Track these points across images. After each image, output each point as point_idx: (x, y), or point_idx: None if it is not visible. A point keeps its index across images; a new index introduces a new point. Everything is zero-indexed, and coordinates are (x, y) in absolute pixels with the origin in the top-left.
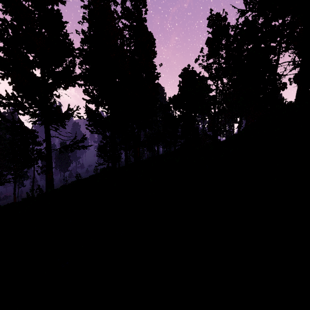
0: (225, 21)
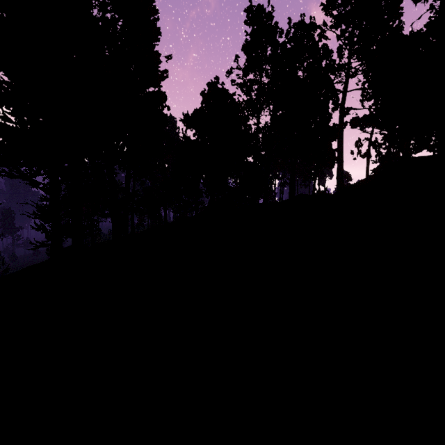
0: (272, 19)
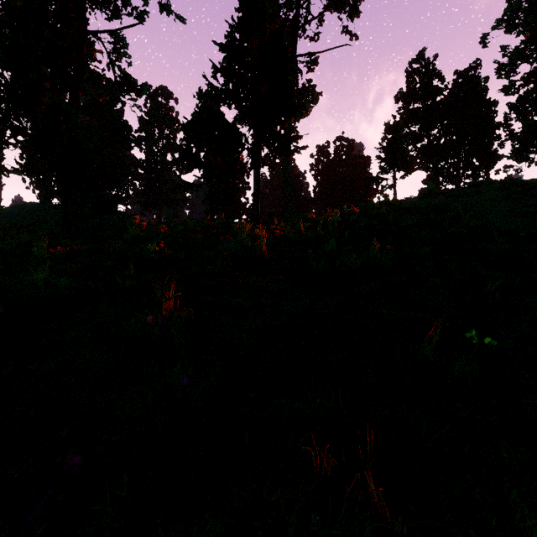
0: None
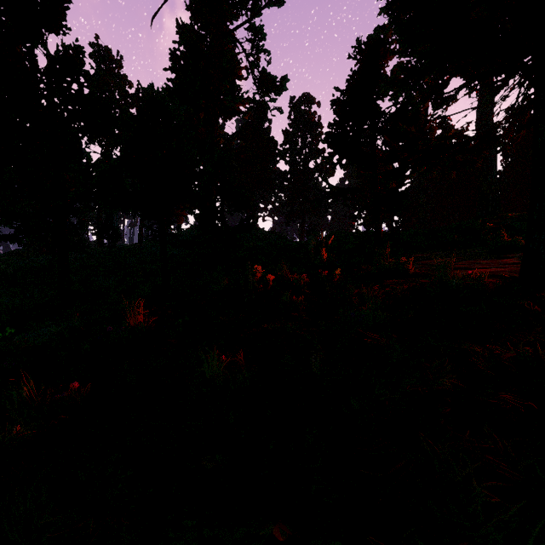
0: (121, 68)
